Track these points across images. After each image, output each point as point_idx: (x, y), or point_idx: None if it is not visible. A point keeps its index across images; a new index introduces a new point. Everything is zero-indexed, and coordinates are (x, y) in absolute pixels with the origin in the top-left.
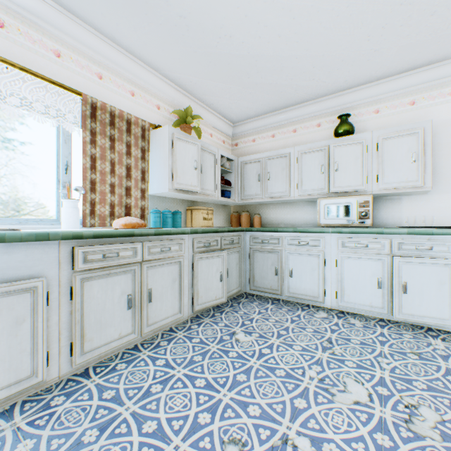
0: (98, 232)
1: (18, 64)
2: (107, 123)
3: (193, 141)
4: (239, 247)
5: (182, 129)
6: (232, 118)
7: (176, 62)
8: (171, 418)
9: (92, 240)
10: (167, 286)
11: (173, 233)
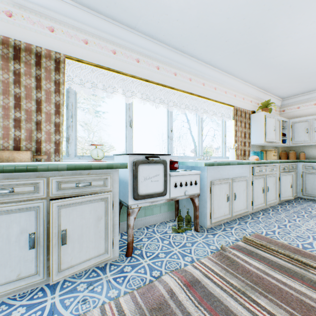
0: (257, 162)
1: (221, 102)
2: (239, 115)
3: (273, 117)
4: (295, 171)
5: (263, 110)
6: (283, 97)
7: (267, 81)
8: (310, 228)
9: (255, 165)
10: (271, 186)
11: (274, 162)
